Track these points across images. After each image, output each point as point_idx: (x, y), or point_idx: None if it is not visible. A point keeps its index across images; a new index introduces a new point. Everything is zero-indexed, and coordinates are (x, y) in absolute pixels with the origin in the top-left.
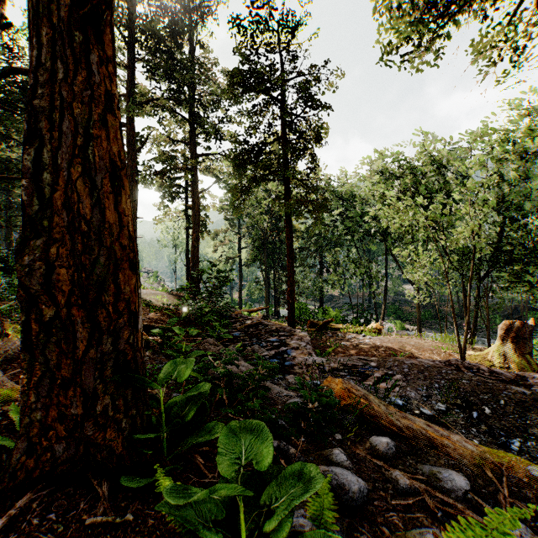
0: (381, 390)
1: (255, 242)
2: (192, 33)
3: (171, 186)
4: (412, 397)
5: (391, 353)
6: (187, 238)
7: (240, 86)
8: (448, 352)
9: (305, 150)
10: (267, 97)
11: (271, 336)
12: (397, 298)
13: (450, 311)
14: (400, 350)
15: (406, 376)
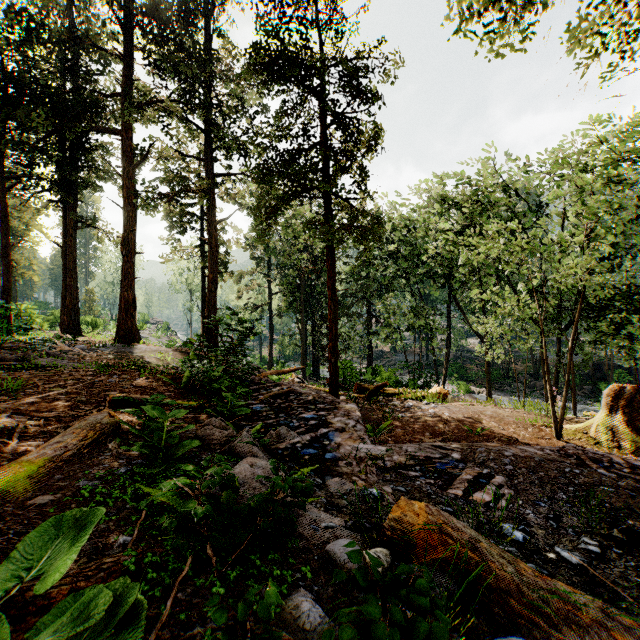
0: (478, 505)
1: (288, 286)
2: (208, 19)
3: (181, 214)
4: (531, 520)
5: (464, 428)
6: (203, 280)
7: (265, 68)
8: (537, 426)
9: (352, 159)
10: (302, 91)
11: (307, 411)
12: (459, 355)
13: (521, 369)
14: (476, 423)
15: (511, 478)
